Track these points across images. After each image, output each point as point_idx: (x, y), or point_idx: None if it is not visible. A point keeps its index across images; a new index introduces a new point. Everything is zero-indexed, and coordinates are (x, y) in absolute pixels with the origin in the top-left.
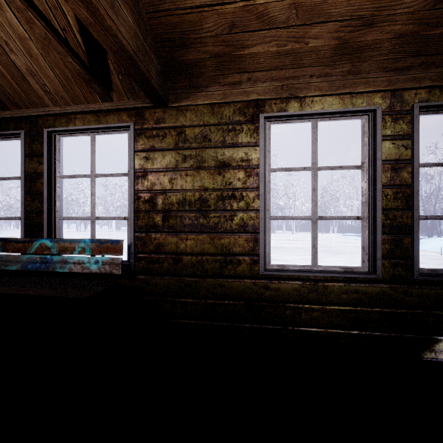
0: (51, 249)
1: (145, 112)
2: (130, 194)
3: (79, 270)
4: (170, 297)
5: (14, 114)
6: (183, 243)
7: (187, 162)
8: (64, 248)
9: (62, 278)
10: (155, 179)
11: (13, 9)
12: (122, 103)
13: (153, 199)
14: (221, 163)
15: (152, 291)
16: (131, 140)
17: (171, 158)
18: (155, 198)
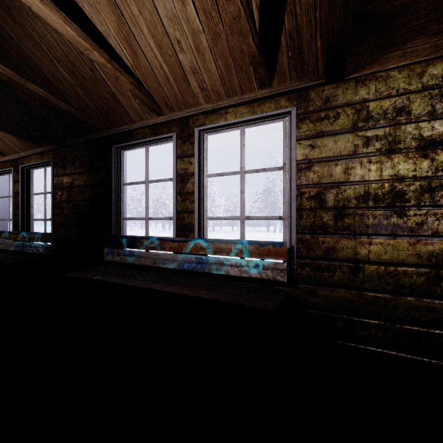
0: (206, 249)
1: (309, 92)
2: (291, 189)
3: (236, 274)
4: (345, 314)
5: (168, 118)
6: (364, 248)
7: (371, 145)
8: (220, 249)
9: (212, 280)
10: (323, 170)
11: (195, 0)
12: (282, 86)
13: (320, 194)
14: (427, 142)
15: (319, 305)
16: (293, 127)
17: (346, 142)
18: (323, 193)
